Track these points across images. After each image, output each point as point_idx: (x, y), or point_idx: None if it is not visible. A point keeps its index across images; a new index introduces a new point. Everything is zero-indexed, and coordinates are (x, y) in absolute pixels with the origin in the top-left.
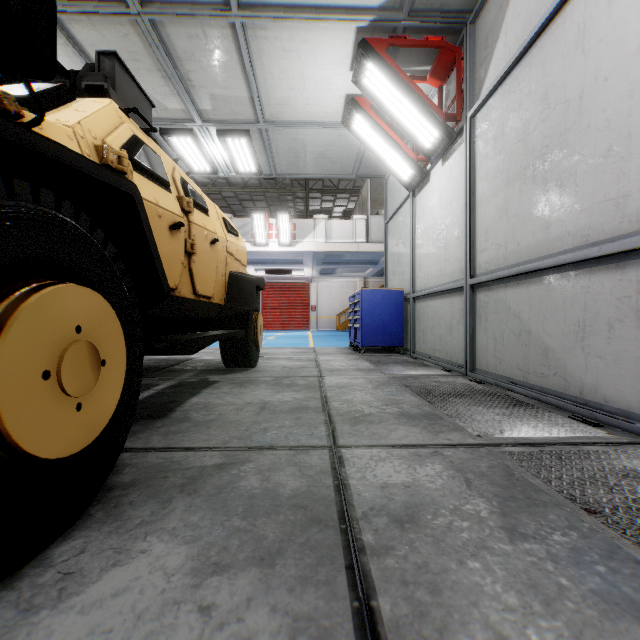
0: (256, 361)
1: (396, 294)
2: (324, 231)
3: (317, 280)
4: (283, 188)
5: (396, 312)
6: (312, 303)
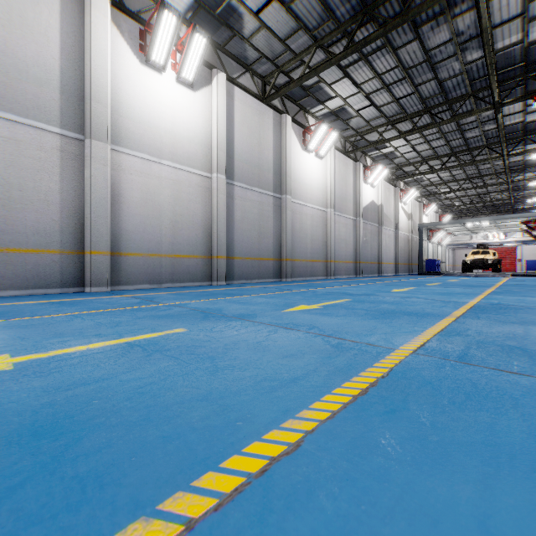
0: (500, 272)
1: (534, 260)
2: (520, 233)
3: (520, 245)
4: (498, 210)
5: (534, 264)
6: (516, 257)
